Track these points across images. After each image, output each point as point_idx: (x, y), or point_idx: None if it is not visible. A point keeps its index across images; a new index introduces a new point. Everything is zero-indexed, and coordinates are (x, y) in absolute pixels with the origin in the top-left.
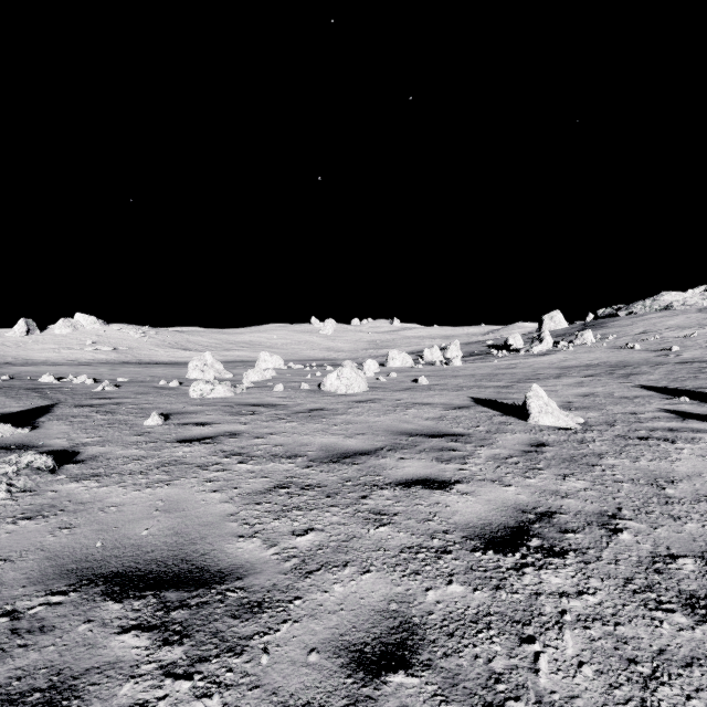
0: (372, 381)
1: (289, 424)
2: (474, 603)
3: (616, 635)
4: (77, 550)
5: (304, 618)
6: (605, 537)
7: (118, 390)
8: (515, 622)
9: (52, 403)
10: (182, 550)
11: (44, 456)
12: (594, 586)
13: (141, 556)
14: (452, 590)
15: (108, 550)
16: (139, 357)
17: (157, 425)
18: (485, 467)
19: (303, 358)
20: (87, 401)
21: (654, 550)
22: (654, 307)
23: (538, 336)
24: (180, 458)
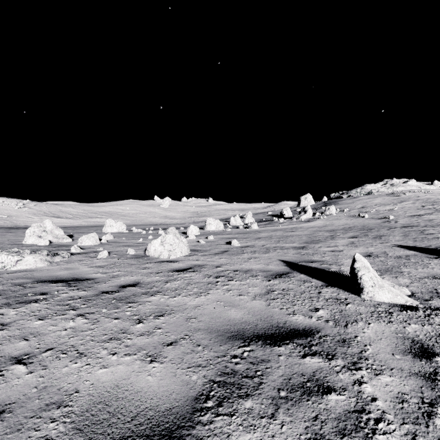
0: (194, 244)
1: (73, 323)
2: None
3: None
4: None
5: None
6: None
7: None
8: None
9: None
10: None
11: None
12: None
13: None
14: None
15: None
16: (16, 223)
17: None
18: None
19: (147, 223)
20: None
21: None
22: (362, 193)
23: (303, 209)
24: None
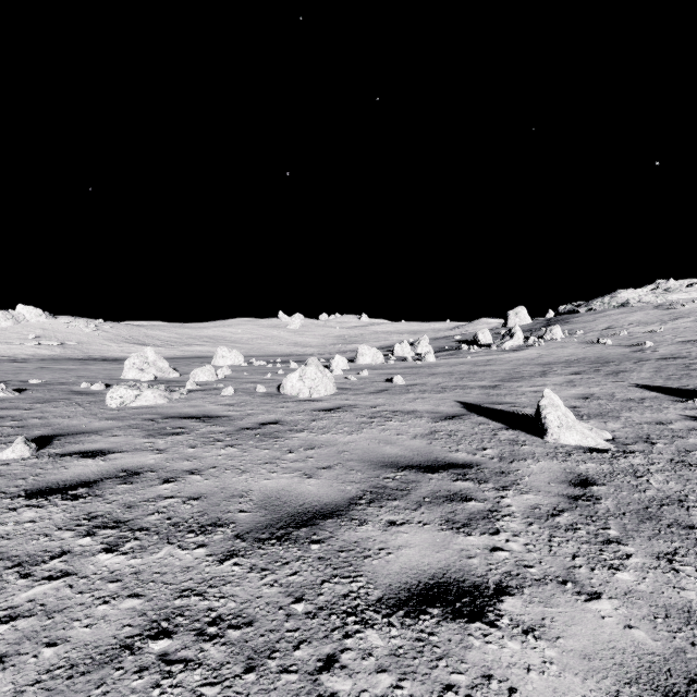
0: (341, 381)
1: (225, 451)
2: None
3: None
4: None
5: None
6: None
7: (16, 396)
8: None
9: None
10: None
11: None
12: None
13: None
14: None
15: None
16: (88, 352)
17: (19, 459)
18: (531, 542)
19: (269, 353)
20: None
21: None
22: (612, 304)
23: (509, 331)
24: None
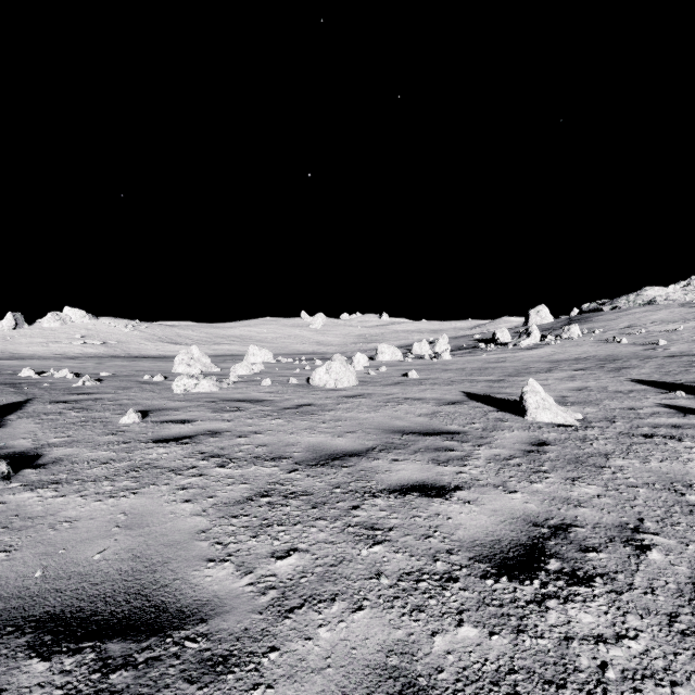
0: (362, 375)
1: (275, 422)
2: (492, 654)
3: None
4: (10, 582)
5: (280, 680)
6: (633, 557)
7: (99, 385)
8: (546, 683)
9: (26, 399)
10: (138, 581)
11: None
12: (634, 625)
13: (87, 589)
14: (464, 634)
15: (48, 582)
16: (128, 351)
17: (133, 423)
18: (486, 470)
19: (292, 352)
20: (64, 397)
21: (693, 574)
22: (638, 302)
23: (526, 330)
24: (153, 461)
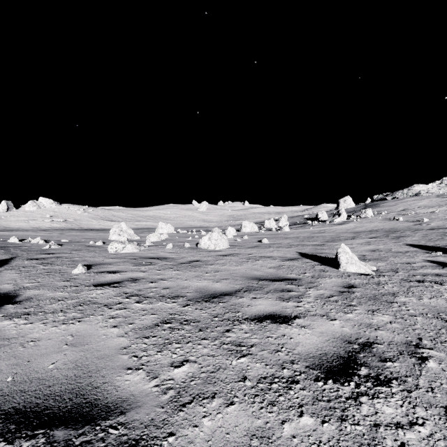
0: (232, 241)
1: (175, 272)
2: (324, 437)
3: None
4: None
5: None
6: (417, 365)
7: (60, 248)
8: None
9: (11, 257)
10: (79, 384)
11: None
12: (421, 415)
13: (43, 390)
14: (304, 422)
15: (16, 385)
16: (81, 225)
17: (81, 273)
18: (315, 305)
19: (187, 226)
20: (36, 256)
21: None
22: (409, 194)
23: (337, 212)
24: (93, 299)
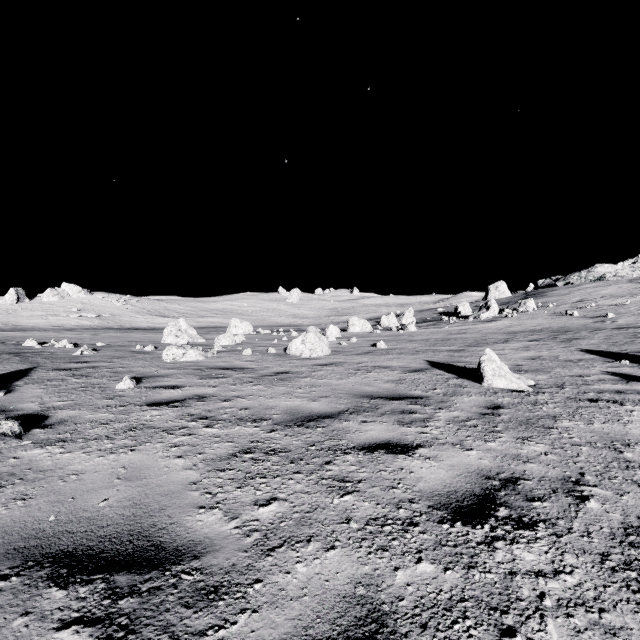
0: (334, 345)
1: (256, 387)
2: (446, 586)
3: (603, 625)
4: (28, 525)
5: (264, 606)
6: (573, 506)
7: (96, 354)
8: (492, 609)
9: (31, 367)
10: (139, 524)
11: (10, 422)
12: (570, 563)
13: (95, 531)
14: (422, 569)
15: (61, 525)
16: (121, 323)
17: (129, 389)
18: (445, 430)
19: (271, 324)
20: (65, 365)
21: (625, 520)
22: (589, 278)
23: (485, 304)
24: (147, 422)
